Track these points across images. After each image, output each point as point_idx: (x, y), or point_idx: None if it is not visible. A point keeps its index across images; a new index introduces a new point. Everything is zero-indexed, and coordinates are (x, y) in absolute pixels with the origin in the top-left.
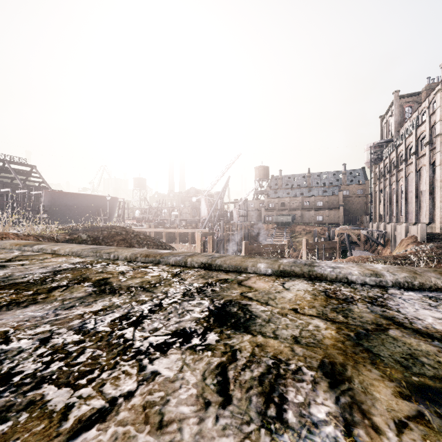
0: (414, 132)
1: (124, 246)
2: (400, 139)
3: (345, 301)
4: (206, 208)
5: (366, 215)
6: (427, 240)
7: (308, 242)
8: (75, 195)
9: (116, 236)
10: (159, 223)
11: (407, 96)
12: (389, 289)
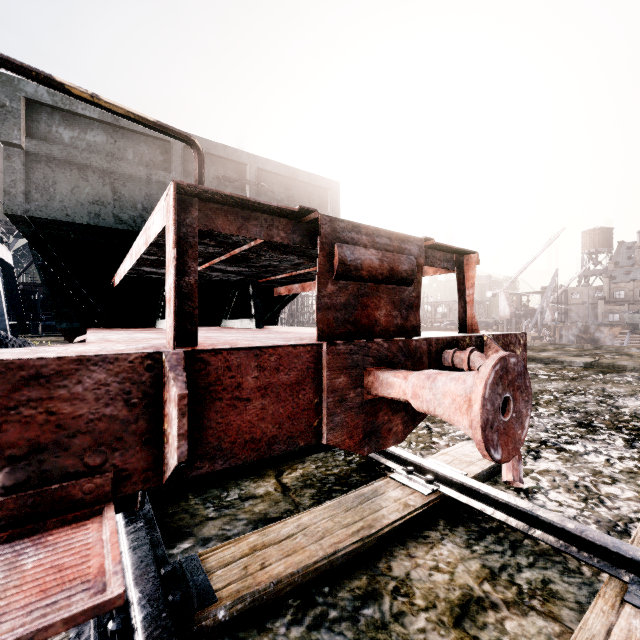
0: None
1: None
2: None
3: None
4: (507, 305)
5: None
6: None
7: None
8: None
9: None
10: (451, 325)
11: None
12: None
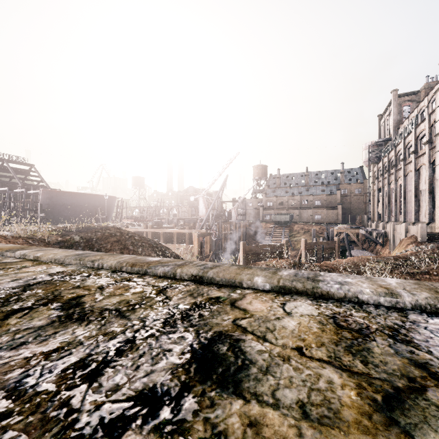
0: (413, 131)
1: (118, 248)
2: (399, 138)
3: (360, 334)
4: (204, 207)
5: (364, 214)
6: (427, 240)
7: (307, 242)
8: (73, 194)
9: (110, 237)
10: (156, 222)
11: (405, 95)
12: (409, 313)
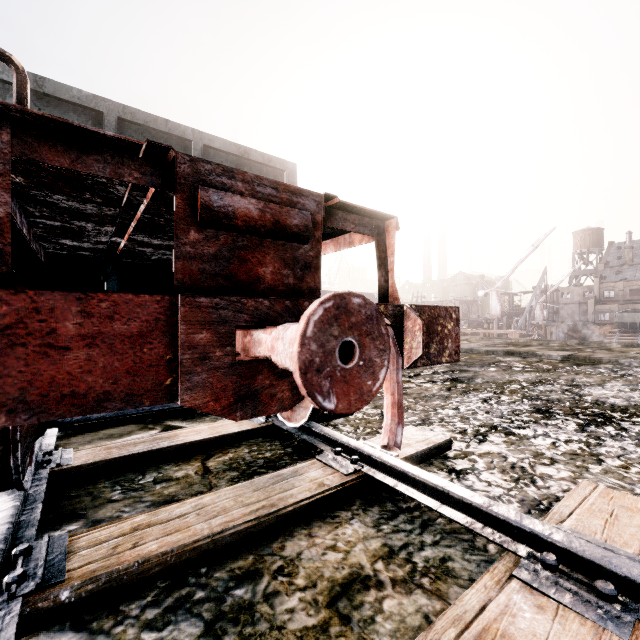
0: None
1: None
2: None
3: None
4: (498, 304)
5: None
6: None
7: None
8: None
9: None
10: None
11: None
12: None
